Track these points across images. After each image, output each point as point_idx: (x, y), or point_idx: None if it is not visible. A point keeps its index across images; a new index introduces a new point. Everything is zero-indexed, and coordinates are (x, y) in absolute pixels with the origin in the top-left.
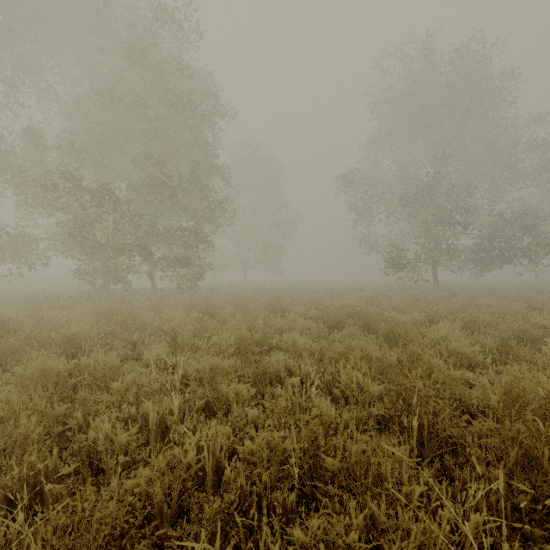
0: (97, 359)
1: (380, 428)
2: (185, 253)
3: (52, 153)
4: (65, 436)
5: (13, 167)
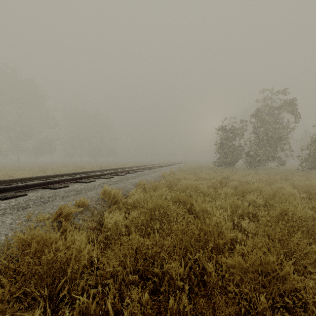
0: None
1: None
2: None
3: None
4: None
5: None
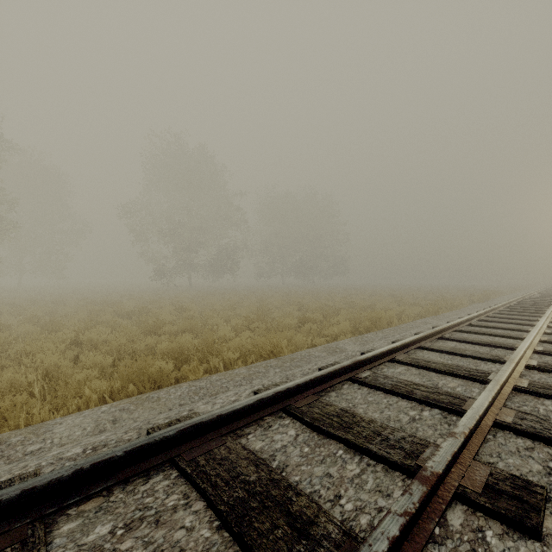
0: None
1: None
2: None
3: None
4: None
5: None
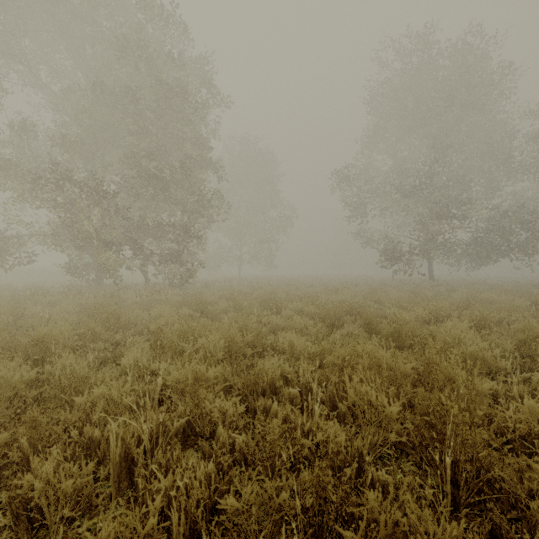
0: (65, 366)
1: (395, 454)
2: (178, 247)
3: (45, 146)
4: (10, 468)
5: (1, 158)
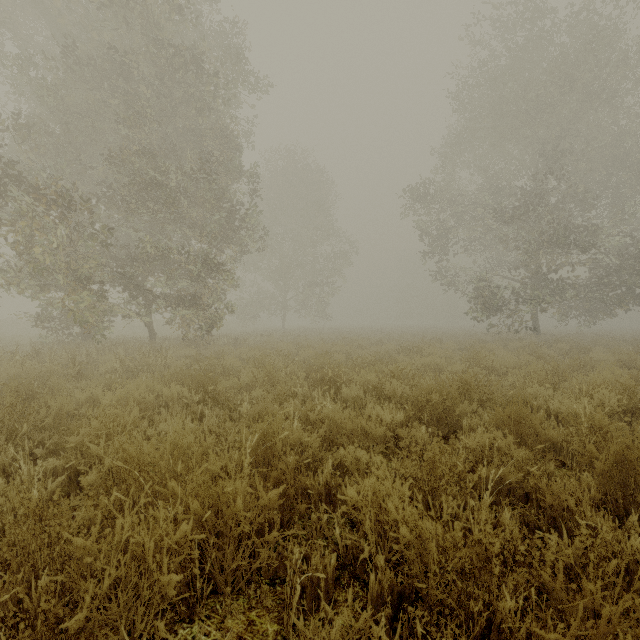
0: None
1: None
2: (196, 288)
3: (14, 151)
4: None
5: None
